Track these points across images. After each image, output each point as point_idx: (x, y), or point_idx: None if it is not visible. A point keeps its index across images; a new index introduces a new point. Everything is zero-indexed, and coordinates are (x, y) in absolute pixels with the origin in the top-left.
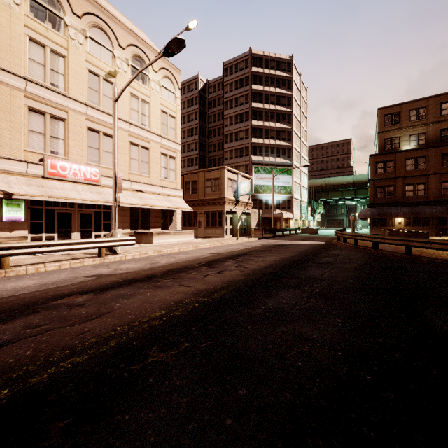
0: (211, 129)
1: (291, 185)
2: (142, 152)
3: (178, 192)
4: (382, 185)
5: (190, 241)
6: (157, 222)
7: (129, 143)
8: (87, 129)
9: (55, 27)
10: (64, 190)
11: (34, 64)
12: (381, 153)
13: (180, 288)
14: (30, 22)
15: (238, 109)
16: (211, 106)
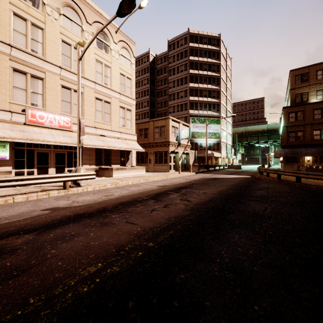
0: (158, 91)
1: (219, 132)
2: (105, 106)
3: (133, 136)
4: (294, 131)
5: (142, 174)
6: (116, 160)
7: (95, 98)
8: (61, 87)
9: (35, 5)
10: (41, 134)
11: (17, 34)
12: (292, 105)
13: (126, 226)
14: (14, 0)
15: (179, 75)
16: (158, 74)
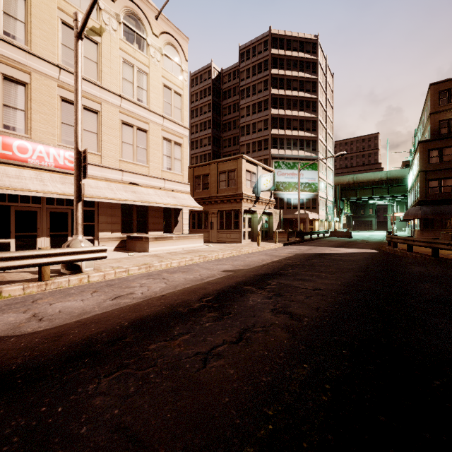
0: (225, 122)
1: (316, 182)
2: (138, 136)
3: (184, 186)
4: (437, 178)
5: (199, 247)
6: (157, 223)
7: (121, 123)
8: (59, 100)
9: None
10: (19, 178)
11: None
12: (435, 138)
13: None
14: None
15: (256, 97)
16: (225, 97)
